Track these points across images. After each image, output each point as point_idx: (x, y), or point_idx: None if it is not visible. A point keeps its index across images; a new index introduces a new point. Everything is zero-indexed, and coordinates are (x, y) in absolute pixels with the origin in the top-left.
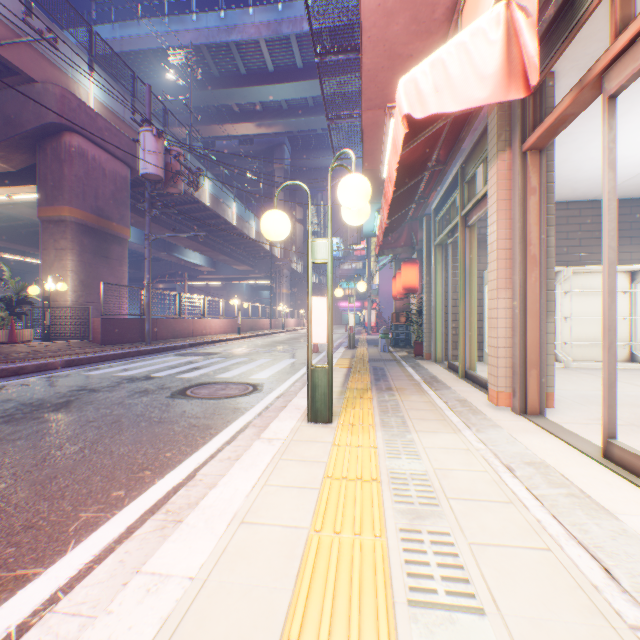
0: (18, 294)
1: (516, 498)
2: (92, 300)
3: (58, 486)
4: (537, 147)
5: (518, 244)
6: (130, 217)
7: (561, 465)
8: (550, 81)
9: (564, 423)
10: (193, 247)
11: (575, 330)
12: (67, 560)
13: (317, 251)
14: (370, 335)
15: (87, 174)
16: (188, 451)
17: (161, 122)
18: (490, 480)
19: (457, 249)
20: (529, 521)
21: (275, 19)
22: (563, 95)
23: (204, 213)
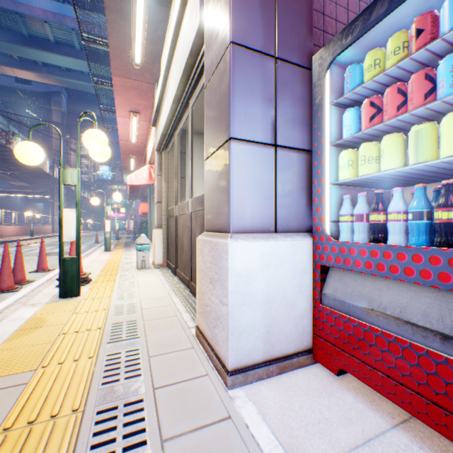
0: None
1: None
2: None
3: None
4: None
5: None
6: None
7: None
8: None
9: None
10: None
11: None
12: None
13: (108, 209)
14: (130, 235)
15: None
16: None
17: None
18: None
19: None
20: None
21: (59, 14)
22: None
23: None
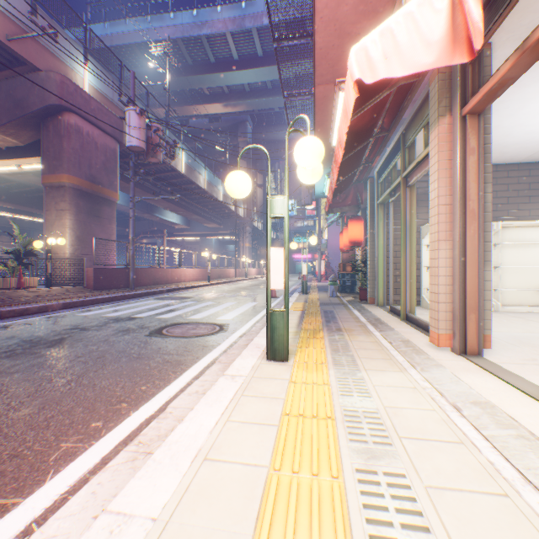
0: (25, 248)
1: (466, 438)
2: (86, 253)
3: (44, 416)
4: (476, 111)
5: (458, 200)
6: (118, 183)
7: (505, 405)
8: (487, 51)
9: (502, 363)
10: (171, 208)
11: (503, 278)
12: (44, 490)
13: (275, 207)
14: (320, 282)
15: (82, 147)
16: (161, 385)
17: (144, 103)
18: (439, 419)
19: (397, 207)
20: (482, 463)
21: (239, 15)
22: (498, 65)
23: (180, 179)
